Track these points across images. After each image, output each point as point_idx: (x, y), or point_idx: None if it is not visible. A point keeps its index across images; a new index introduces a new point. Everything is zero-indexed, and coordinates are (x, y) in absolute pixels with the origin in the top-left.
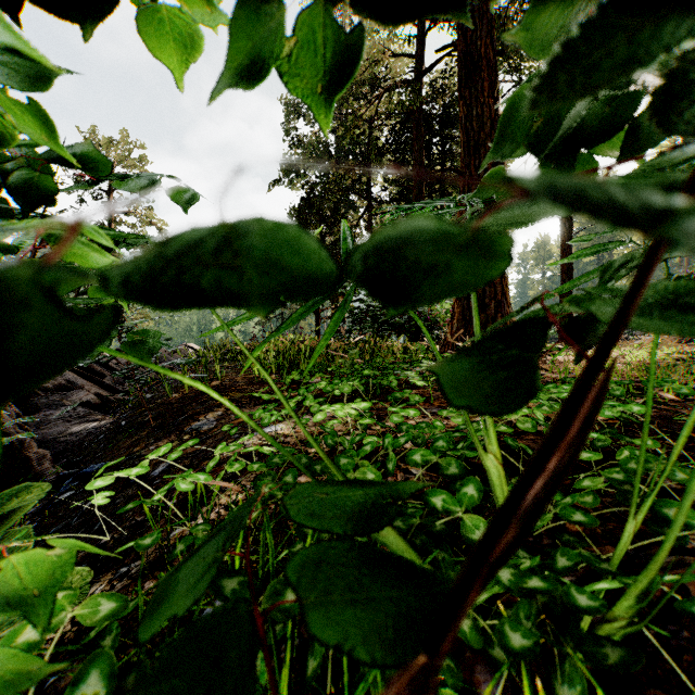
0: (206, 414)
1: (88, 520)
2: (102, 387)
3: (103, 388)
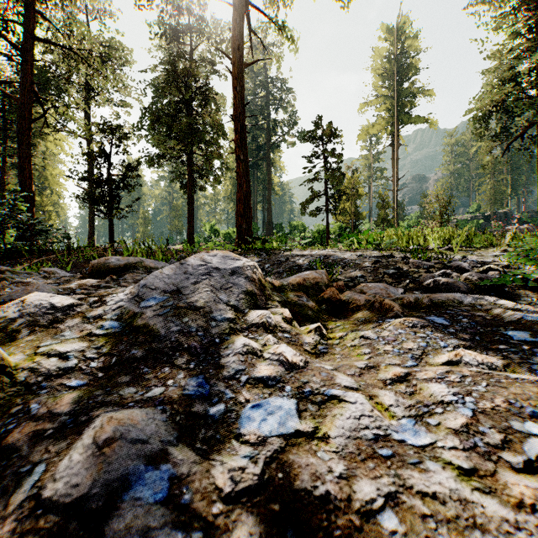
0: None
1: None
2: None
3: None
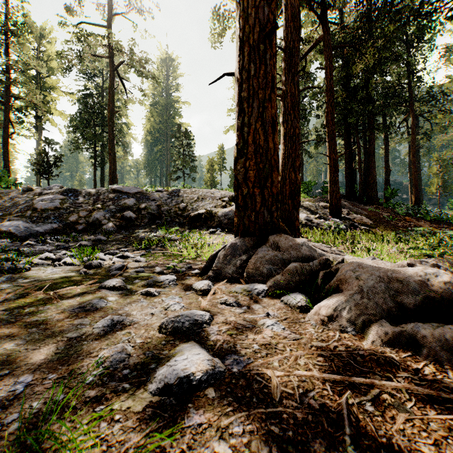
0: None
1: None
2: None
3: None
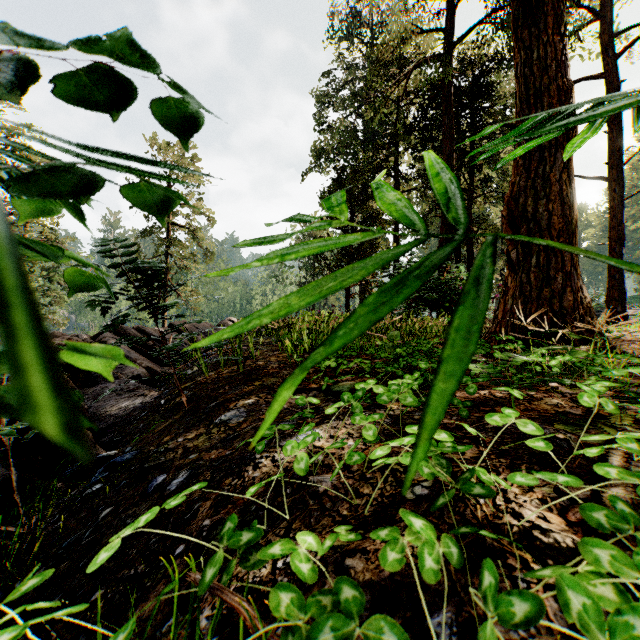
0: (237, 401)
1: (96, 542)
2: (153, 360)
3: (154, 361)
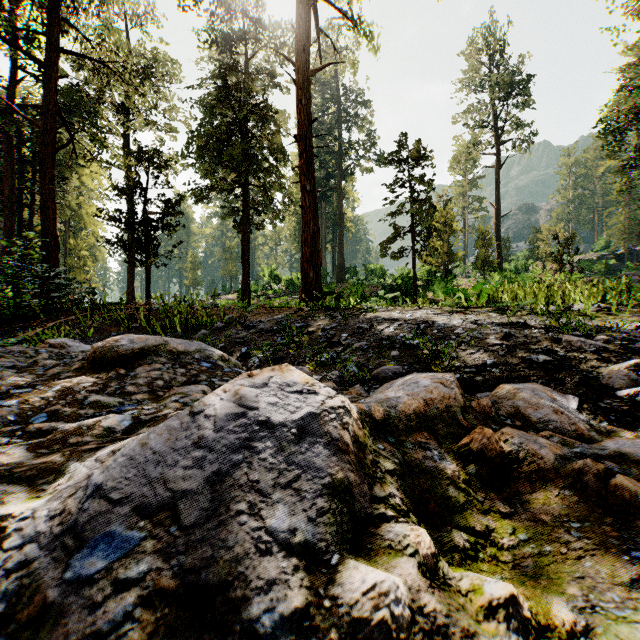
0: None
1: None
2: None
3: None
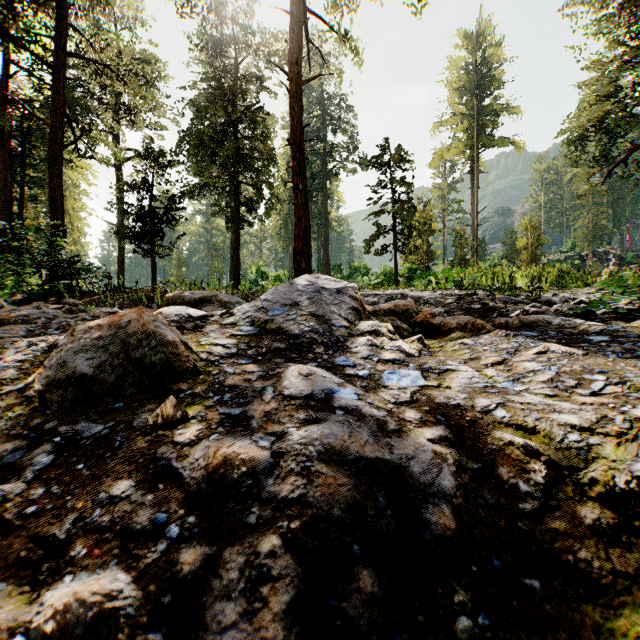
0: None
1: None
2: None
3: None
